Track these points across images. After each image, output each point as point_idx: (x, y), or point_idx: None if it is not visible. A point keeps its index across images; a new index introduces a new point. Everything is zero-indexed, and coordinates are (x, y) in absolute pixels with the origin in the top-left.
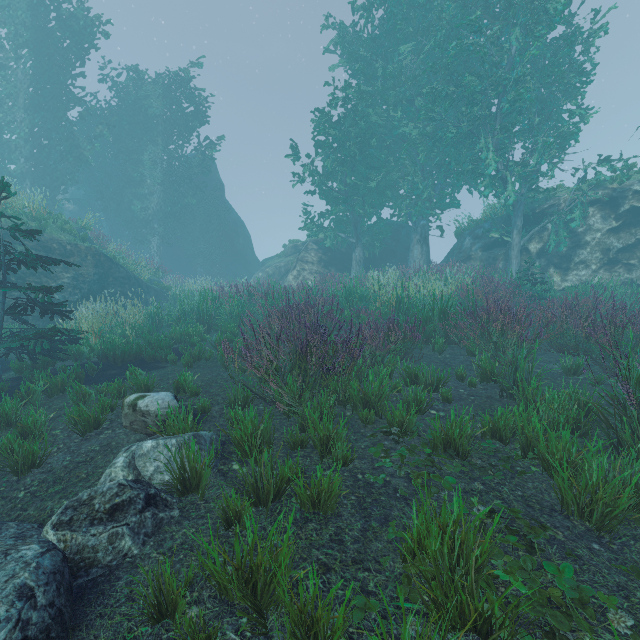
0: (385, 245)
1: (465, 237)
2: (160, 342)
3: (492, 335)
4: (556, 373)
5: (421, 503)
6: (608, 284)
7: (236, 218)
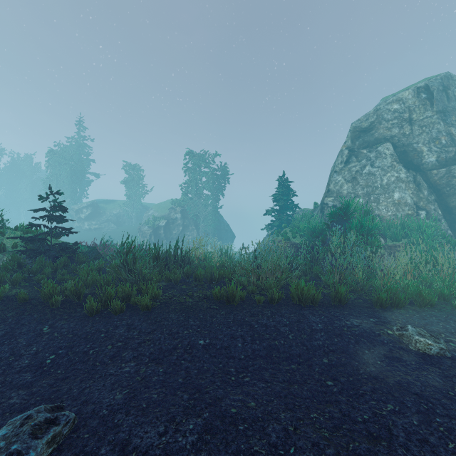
0: None
1: None
2: None
3: None
4: None
5: None
6: None
7: None
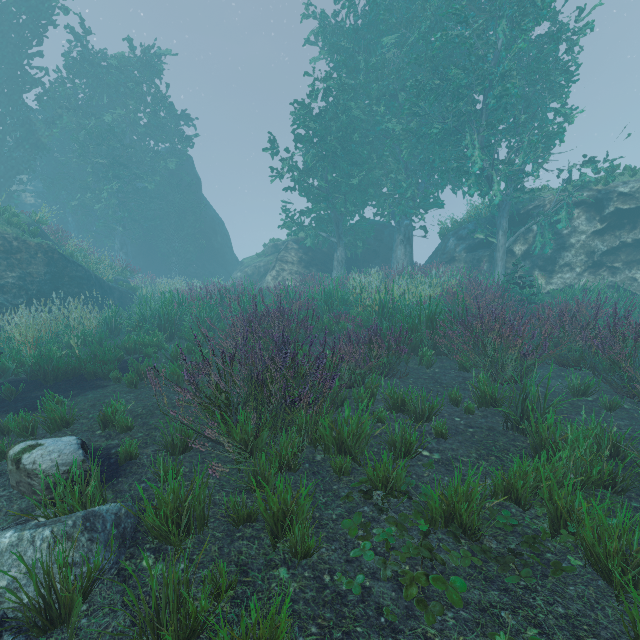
0: (368, 245)
1: (449, 238)
2: (104, 355)
3: (487, 347)
4: (561, 393)
5: (418, 639)
6: (595, 288)
7: (214, 215)
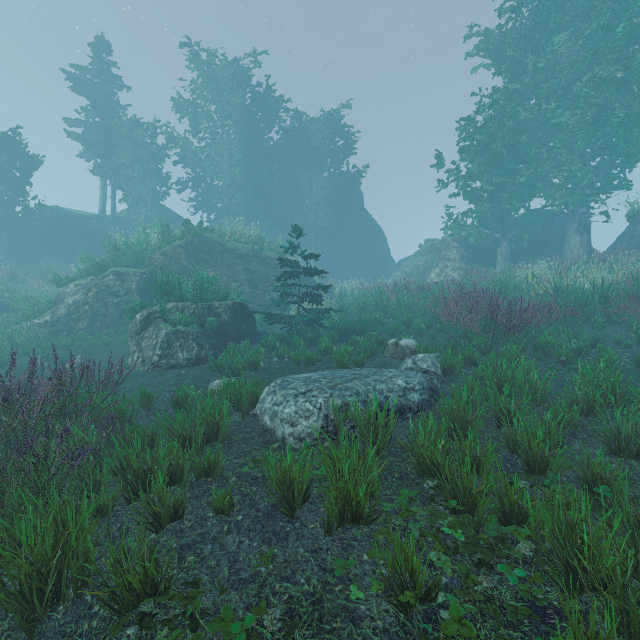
0: (534, 236)
1: (639, 220)
2: (365, 321)
3: None
4: None
5: None
6: None
7: (374, 224)
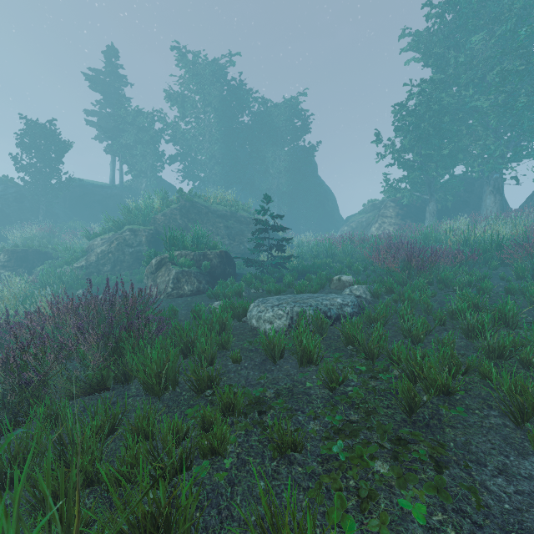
0: (457, 197)
1: None
2: (318, 265)
3: None
4: None
5: None
6: None
7: (326, 188)
